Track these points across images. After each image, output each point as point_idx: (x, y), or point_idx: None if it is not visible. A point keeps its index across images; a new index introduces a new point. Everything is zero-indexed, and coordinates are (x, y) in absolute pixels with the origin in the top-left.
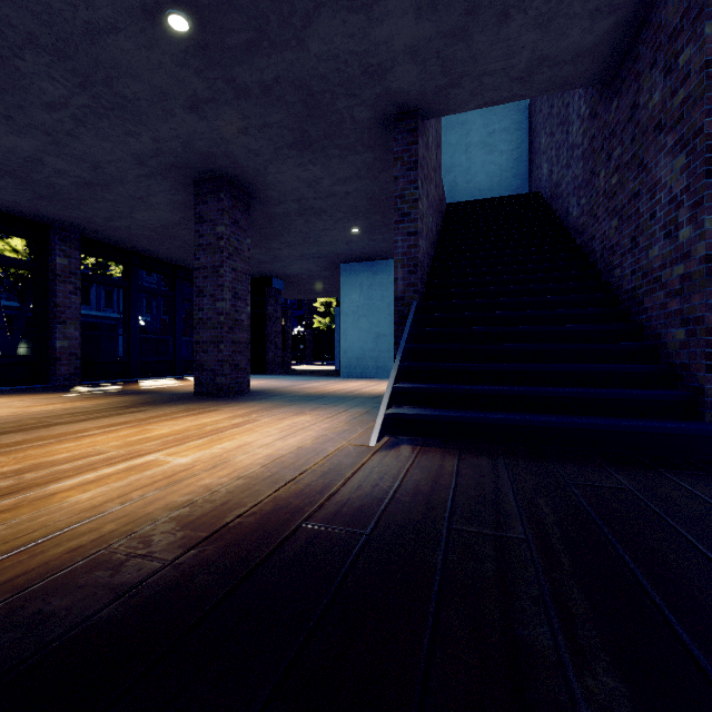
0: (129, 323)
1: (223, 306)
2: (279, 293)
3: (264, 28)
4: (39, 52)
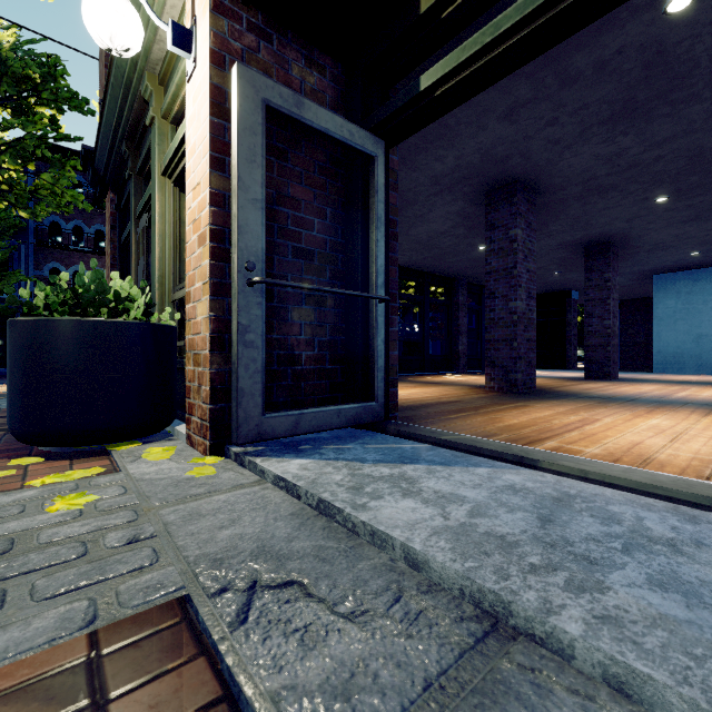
0: (481, 333)
1: (609, 323)
2: (576, 302)
3: (711, 189)
4: (566, 219)
